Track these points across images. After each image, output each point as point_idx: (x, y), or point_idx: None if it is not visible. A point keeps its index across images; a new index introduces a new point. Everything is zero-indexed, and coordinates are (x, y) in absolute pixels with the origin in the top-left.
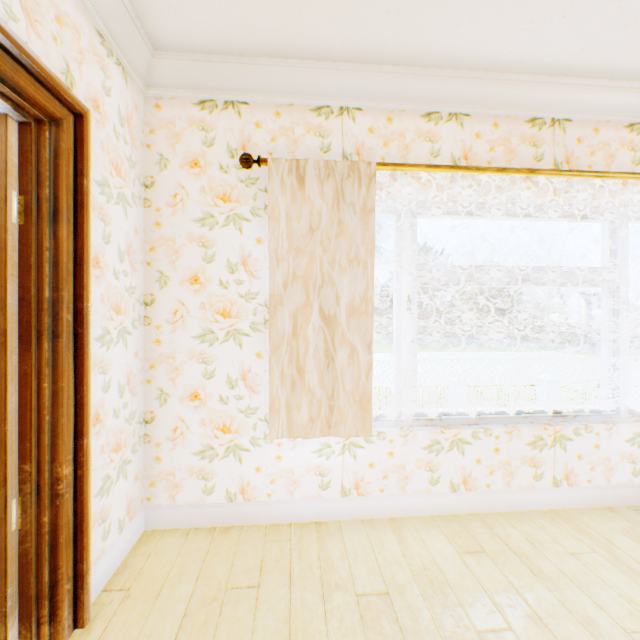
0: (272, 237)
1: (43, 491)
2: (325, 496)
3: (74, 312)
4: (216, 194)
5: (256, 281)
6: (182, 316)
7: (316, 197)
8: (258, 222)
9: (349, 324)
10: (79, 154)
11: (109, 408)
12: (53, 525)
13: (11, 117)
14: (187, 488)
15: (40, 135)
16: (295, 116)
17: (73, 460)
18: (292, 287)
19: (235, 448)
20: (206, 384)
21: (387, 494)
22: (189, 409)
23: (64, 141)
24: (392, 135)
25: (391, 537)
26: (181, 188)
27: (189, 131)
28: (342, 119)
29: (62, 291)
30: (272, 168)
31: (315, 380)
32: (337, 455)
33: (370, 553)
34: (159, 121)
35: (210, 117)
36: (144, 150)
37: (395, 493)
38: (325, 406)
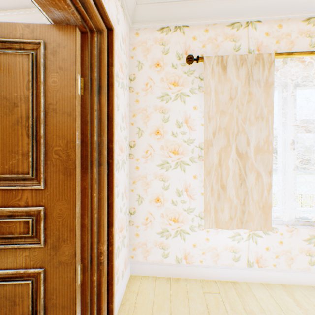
0: (205, 104)
1: (93, 260)
2: (236, 265)
3: (107, 150)
4: (169, 81)
5: (193, 132)
6: (150, 153)
7: (234, 78)
8: (194, 97)
9: (256, 158)
10: (109, 53)
11: (118, 207)
12: (98, 281)
13: (77, 28)
14: (153, 253)
15: (91, 40)
16: (217, 30)
17: (106, 240)
18: (218, 135)
19: (180, 232)
20: (164, 193)
21: (278, 268)
22: (154, 207)
23: (103, 44)
24: (281, 35)
25: (289, 300)
26: (150, 79)
27: (154, 46)
28: (247, 29)
29: (102, 136)
30: (206, 62)
31: (233, 193)
32: (244, 240)
33: (280, 312)
34: (138, 42)
35: (166, 37)
36: (129, 59)
37: (284, 268)
38: (239, 210)
